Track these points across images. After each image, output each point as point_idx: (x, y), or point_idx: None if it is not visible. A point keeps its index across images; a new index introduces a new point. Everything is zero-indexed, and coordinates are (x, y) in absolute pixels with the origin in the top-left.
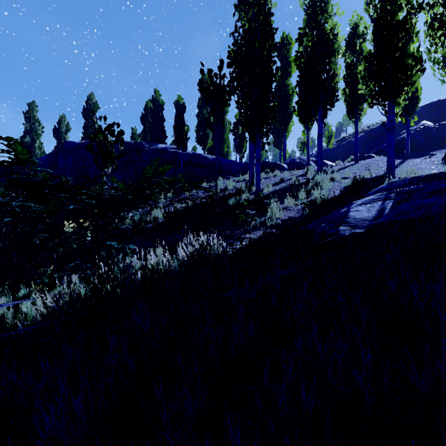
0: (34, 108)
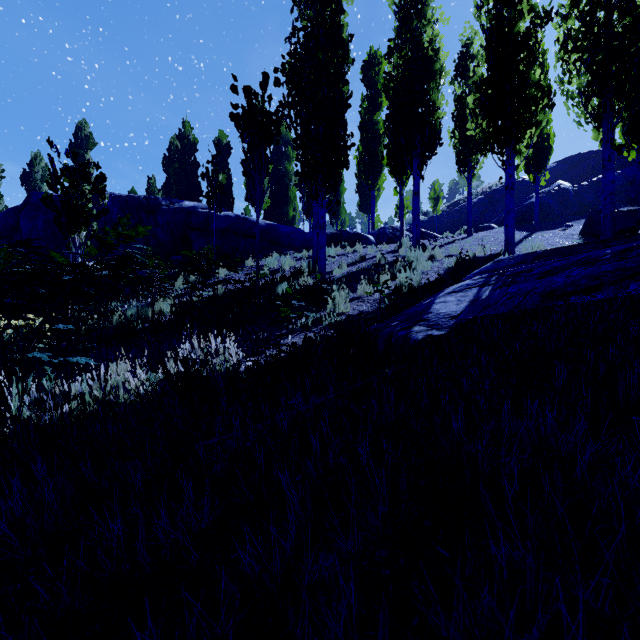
0: None
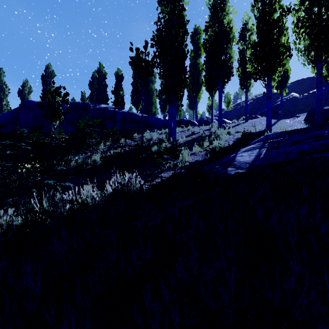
0: (2, 73)
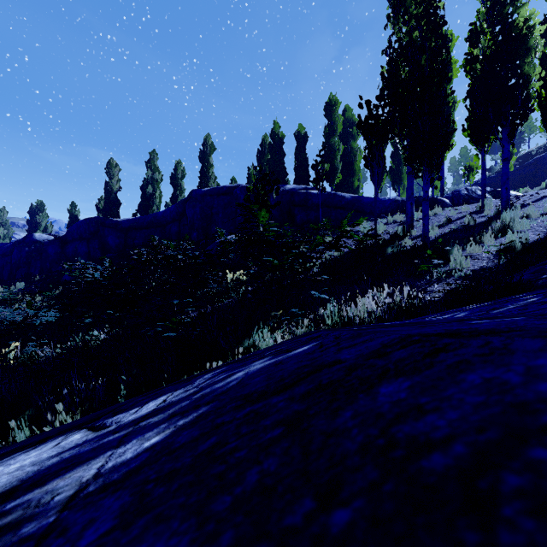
0: (155, 157)
